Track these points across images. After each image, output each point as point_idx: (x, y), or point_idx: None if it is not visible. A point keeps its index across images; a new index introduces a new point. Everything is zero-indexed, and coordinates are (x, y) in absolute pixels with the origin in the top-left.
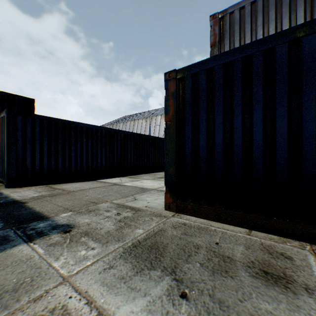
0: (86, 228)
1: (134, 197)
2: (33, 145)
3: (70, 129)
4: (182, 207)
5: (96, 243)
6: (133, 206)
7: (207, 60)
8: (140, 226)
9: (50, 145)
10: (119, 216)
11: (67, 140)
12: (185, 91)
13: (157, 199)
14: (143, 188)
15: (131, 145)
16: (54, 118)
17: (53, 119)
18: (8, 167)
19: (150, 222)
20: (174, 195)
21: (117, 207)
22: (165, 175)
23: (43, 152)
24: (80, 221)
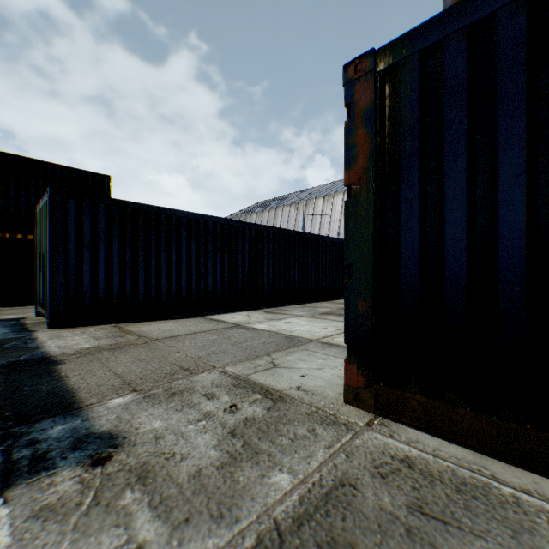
0: (147, 451)
1: (271, 360)
2: (95, 252)
3: (158, 221)
4: (392, 402)
5: (155, 522)
6: (268, 384)
7: (471, 1)
8: (284, 458)
9: (123, 252)
10: (234, 415)
11: (153, 243)
12: (402, 101)
13: (323, 368)
14: (292, 337)
15: (269, 250)
16: (130, 202)
17: (128, 205)
18: (52, 291)
19: (311, 444)
20: (368, 370)
21: (232, 386)
22: (346, 317)
23: (111, 264)
24: (141, 426)
